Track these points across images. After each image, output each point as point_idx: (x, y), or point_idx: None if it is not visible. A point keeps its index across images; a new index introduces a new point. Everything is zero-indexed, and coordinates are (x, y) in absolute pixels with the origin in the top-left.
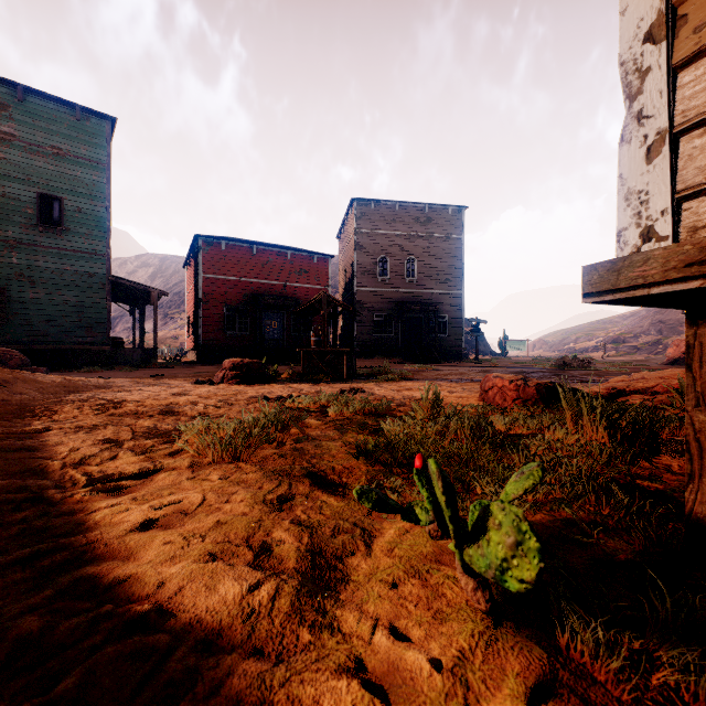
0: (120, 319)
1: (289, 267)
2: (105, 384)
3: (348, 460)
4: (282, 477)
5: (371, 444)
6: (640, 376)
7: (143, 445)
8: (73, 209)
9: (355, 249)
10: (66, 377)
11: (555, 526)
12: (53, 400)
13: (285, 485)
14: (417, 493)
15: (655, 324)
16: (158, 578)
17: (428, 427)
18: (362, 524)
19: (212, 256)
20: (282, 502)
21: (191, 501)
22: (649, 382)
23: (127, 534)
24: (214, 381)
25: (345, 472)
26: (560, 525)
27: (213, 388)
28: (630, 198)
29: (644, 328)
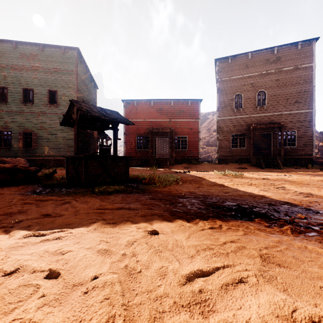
0: None
1: (172, 110)
2: None
3: None
4: None
5: None
6: None
7: None
8: (61, 94)
9: (217, 93)
10: None
11: None
12: None
13: None
14: None
15: None
16: None
17: None
18: None
19: (130, 109)
20: None
21: None
22: None
23: None
24: None
25: None
26: None
27: None
28: None
29: None
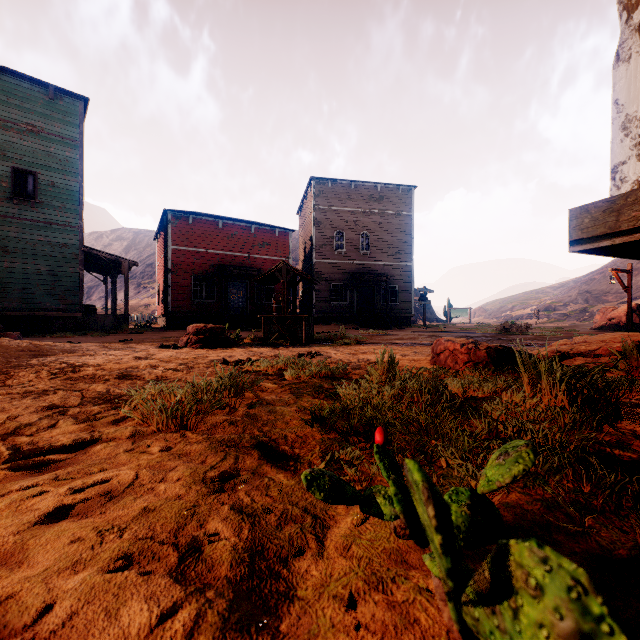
0: (96, 288)
1: (253, 240)
2: (71, 348)
3: (301, 427)
4: (230, 448)
5: (326, 409)
6: (581, 340)
7: (89, 411)
8: (47, 183)
9: (314, 224)
10: (33, 342)
11: (535, 510)
12: (13, 365)
13: (230, 459)
14: (376, 468)
15: (582, 294)
16: (45, 599)
17: (384, 391)
18: (314, 509)
19: (180, 229)
20: (225, 480)
21: (121, 480)
22: (591, 345)
23: (30, 528)
24: (179, 345)
25: (298, 442)
26: (541, 508)
27: (176, 352)
28: (629, 125)
29: (573, 297)
